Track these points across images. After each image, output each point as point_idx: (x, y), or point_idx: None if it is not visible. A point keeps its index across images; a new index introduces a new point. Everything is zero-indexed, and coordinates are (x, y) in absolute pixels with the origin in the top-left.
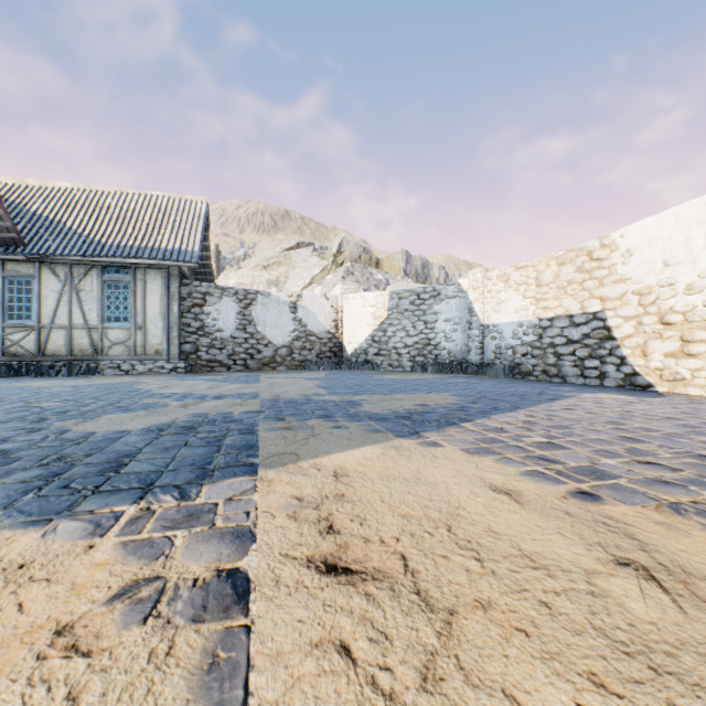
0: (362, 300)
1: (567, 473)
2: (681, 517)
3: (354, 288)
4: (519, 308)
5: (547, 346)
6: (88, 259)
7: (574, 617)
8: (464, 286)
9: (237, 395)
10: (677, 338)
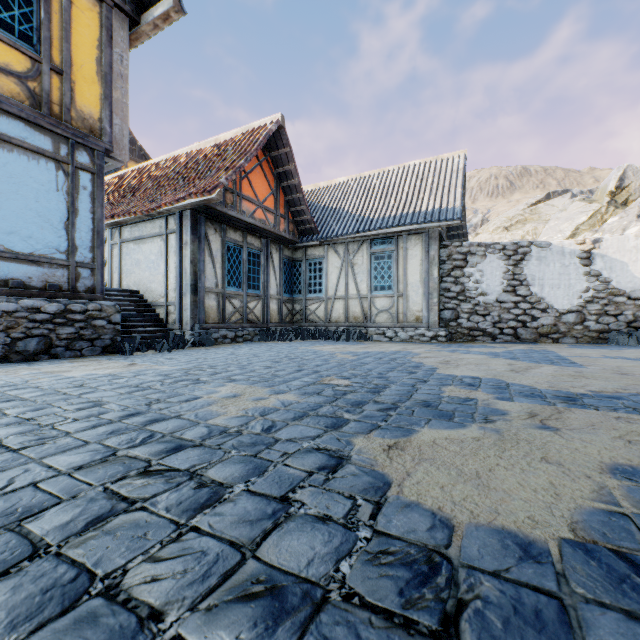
0: None
1: None
2: None
3: None
4: None
5: None
6: (360, 235)
7: None
8: None
9: (603, 398)
10: None
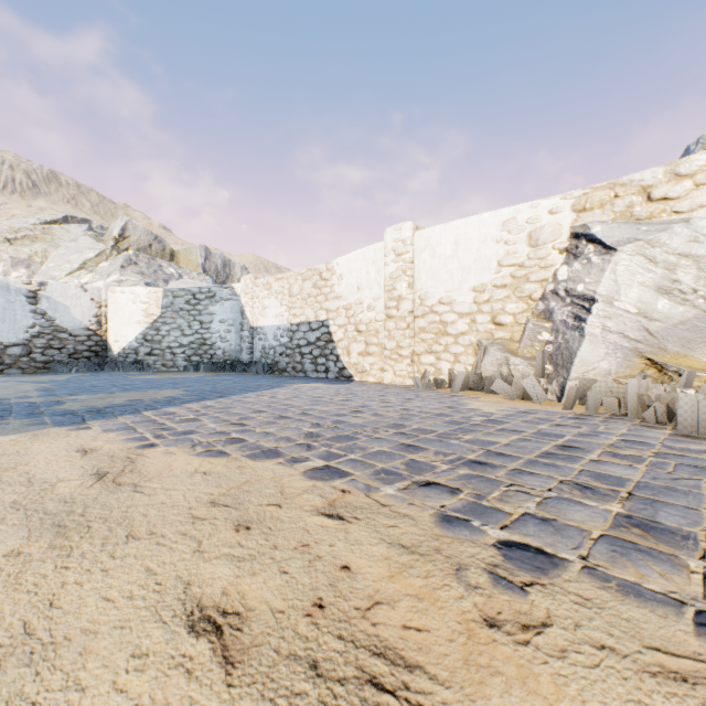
0: (132, 295)
1: (163, 435)
2: (189, 448)
3: (134, 280)
4: (278, 313)
5: (296, 347)
6: None
7: (8, 500)
8: (238, 290)
9: None
10: (364, 341)
